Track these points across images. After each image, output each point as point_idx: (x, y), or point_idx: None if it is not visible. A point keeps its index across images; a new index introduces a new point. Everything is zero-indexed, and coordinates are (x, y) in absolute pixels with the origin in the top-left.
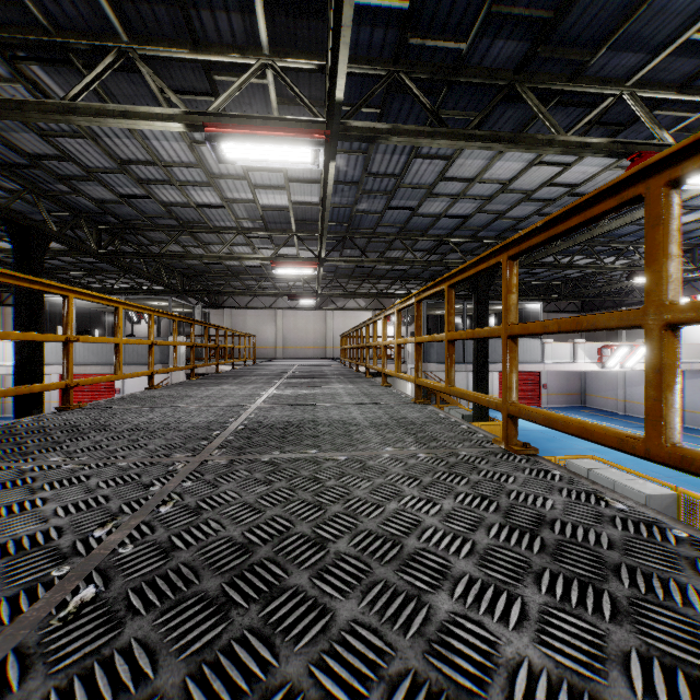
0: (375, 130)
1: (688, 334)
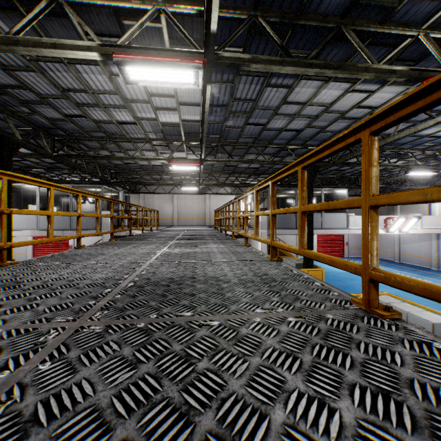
0: (240, 59)
1: None
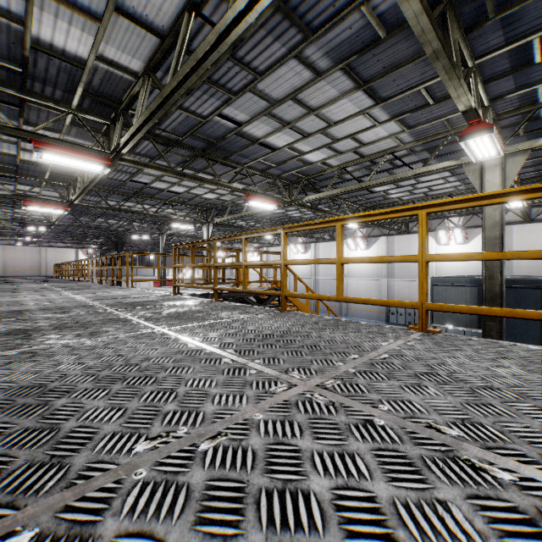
0: (65, 225)
1: None
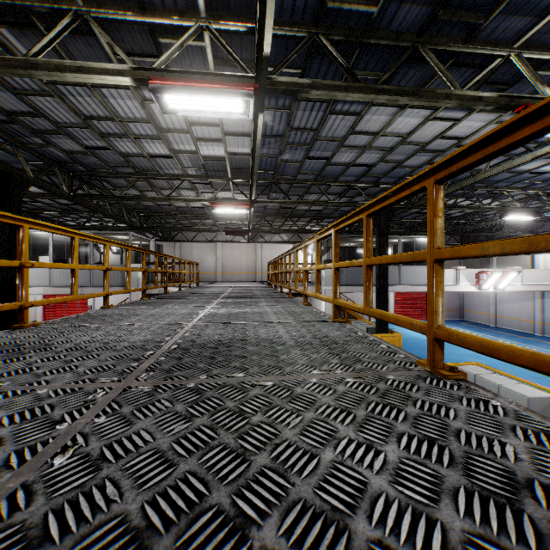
0: (298, 85)
1: (547, 262)
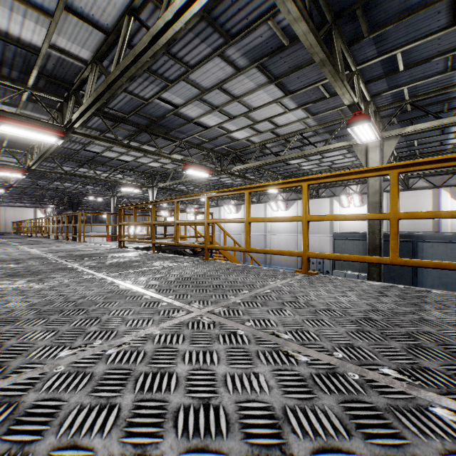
0: (24, 187)
1: None
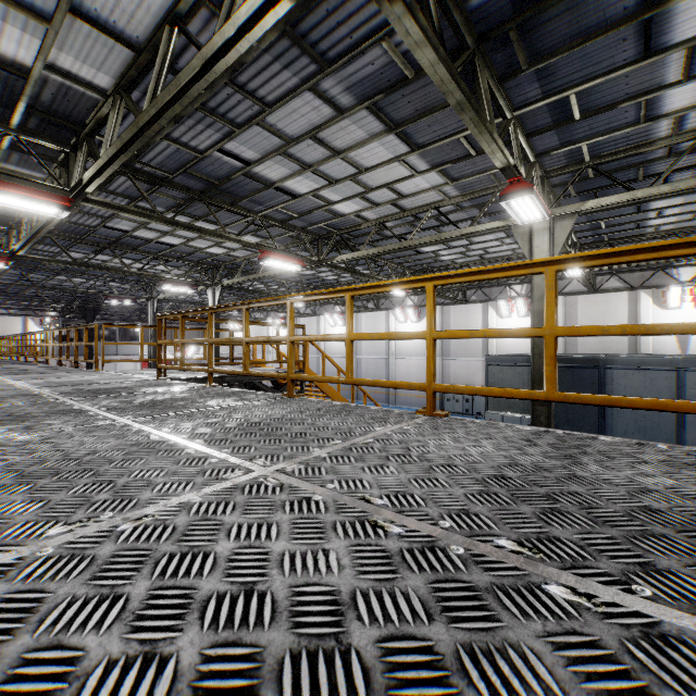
0: (7, 283)
1: None
